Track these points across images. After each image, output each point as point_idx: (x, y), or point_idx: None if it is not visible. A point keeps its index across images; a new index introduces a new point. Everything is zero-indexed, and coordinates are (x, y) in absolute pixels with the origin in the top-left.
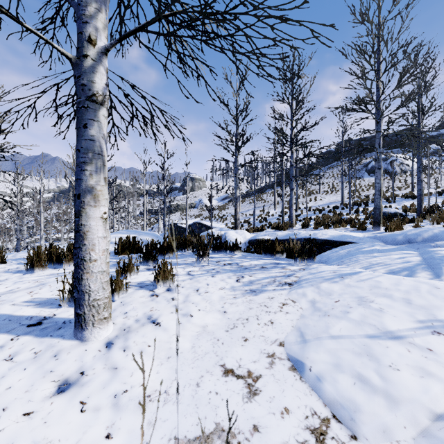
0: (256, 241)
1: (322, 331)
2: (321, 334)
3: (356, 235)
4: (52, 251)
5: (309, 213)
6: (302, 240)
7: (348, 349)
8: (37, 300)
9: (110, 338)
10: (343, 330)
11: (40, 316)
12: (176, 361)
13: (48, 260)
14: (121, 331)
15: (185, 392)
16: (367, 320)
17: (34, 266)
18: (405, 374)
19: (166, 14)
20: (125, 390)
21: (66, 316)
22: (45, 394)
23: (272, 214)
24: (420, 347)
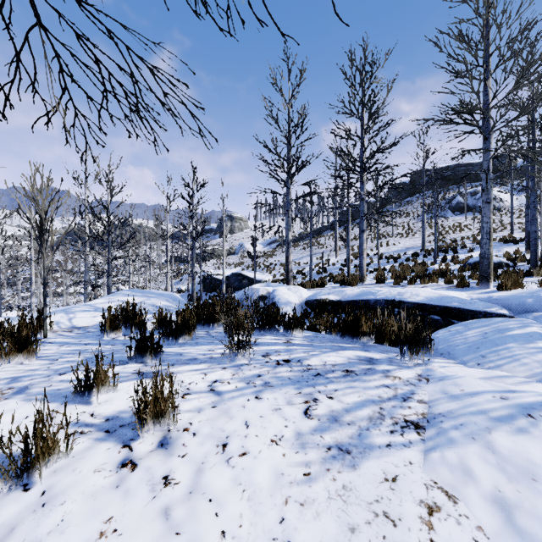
0: (316, 301)
1: None
2: None
3: (457, 295)
4: None
5: (381, 261)
6: (383, 302)
7: None
8: None
9: None
10: None
11: None
12: None
13: None
14: None
15: None
16: None
17: None
18: None
19: None
20: None
21: None
22: None
23: (333, 263)
24: None
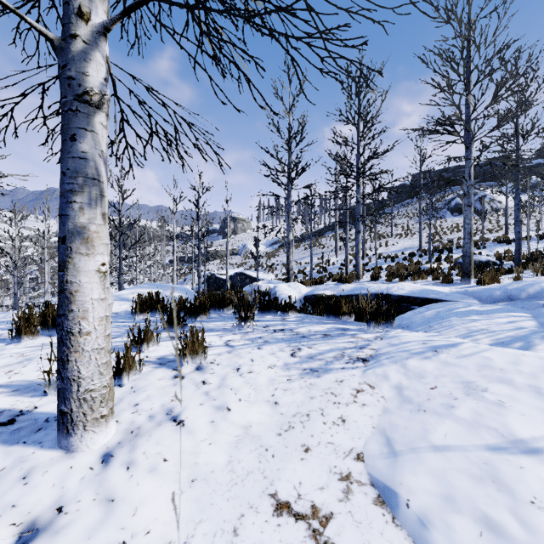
0: (314, 296)
1: (419, 437)
2: (418, 443)
3: (440, 290)
4: (47, 313)
5: (379, 261)
6: (373, 296)
7: (462, 471)
8: (16, 383)
9: (110, 446)
10: (450, 437)
11: (15, 410)
12: (204, 488)
13: (41, 325)
14: (127, 435)
15: None
16: (483, 420)
17: (21, 333)
18: None
19: None
20: (122, 541)
21: (52, 409)
22: None
23: (334, 263)
24: None
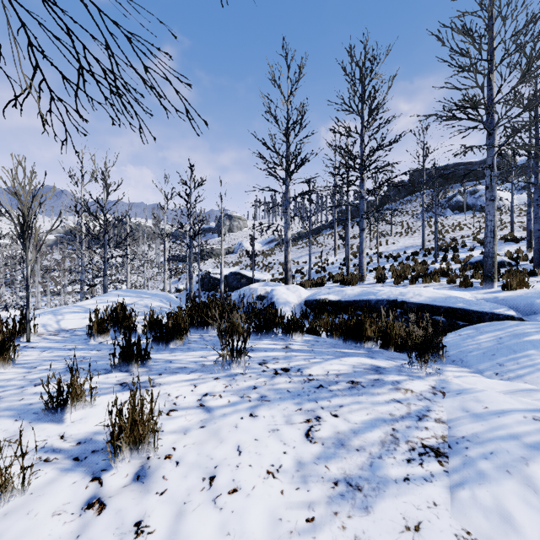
0: (316, 302)
1: None
2: None
3: (461, 295)
4: None
5: (381, 261)
6: (384, 302)
7: None
8: None
9: None
10: None
11: None
12: None
13: None
14: None
15: None
16: None
17: None
18: None
19: None
20: None
21: None
22: None
23: (333, 262)
24: None
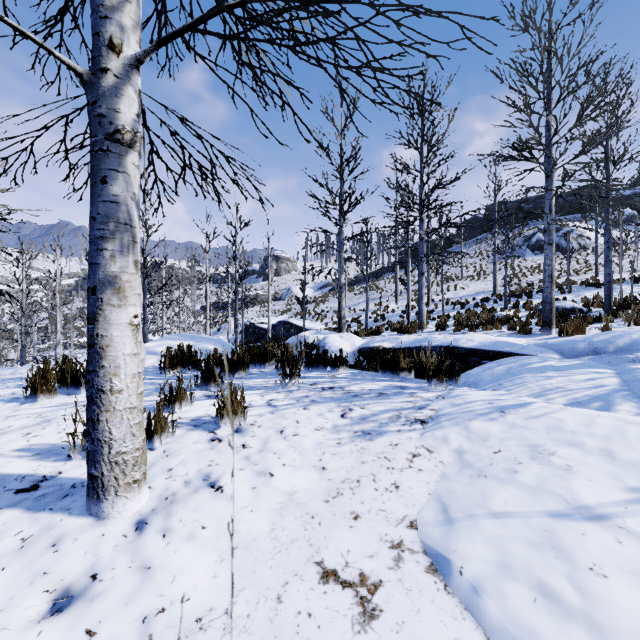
0: (369, 349)
1: (477, 503)
2: (476, 509)
3: (516, 341)
4: (65, 368)
5: (447, 308)
6: (438, 349)
7: (521, 538)
8: (36, 447)
9: (143, 513)
10: (511, 503)
11: (37, 475)
12: (245, 555)
13: (59, 382)
14: (161, 502)
15: (258, 612)
16: (547, 485)
17: (37, 391)
18: (617, 584)
19: (231, 4)
20: (162, 608)
21: (78, 474)
22: (30, 616)
23: (393, 310)
24: (637, 535)
